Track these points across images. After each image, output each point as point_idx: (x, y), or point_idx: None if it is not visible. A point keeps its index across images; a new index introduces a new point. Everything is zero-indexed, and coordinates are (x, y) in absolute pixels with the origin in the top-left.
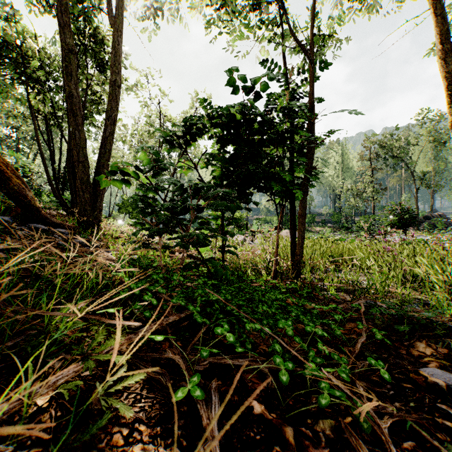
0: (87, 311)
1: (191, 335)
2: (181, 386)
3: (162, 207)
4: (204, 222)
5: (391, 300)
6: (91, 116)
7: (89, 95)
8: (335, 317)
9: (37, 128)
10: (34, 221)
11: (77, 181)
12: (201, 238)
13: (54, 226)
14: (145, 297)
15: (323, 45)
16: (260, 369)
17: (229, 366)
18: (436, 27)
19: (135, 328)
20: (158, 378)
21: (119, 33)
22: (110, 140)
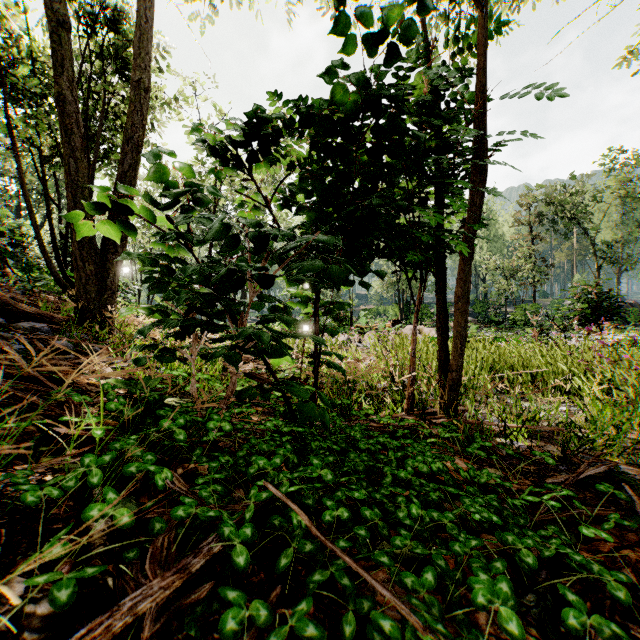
0: None
1: (224, 607)
2: None
3: (183, 273)
4: (278, 307)
5: (635, 457)
6: (114, 151)
7: (111, 119)
8: (584, 531)
9: (21, 164)
10: None
11: (73, 243)
12: (266, 340)
13: (23, 317)
14: (92, 511)
15: None
16: None
17: None
18: None
19: (47, 615)
20: None
21: (146, 6)
22: (131, 178)
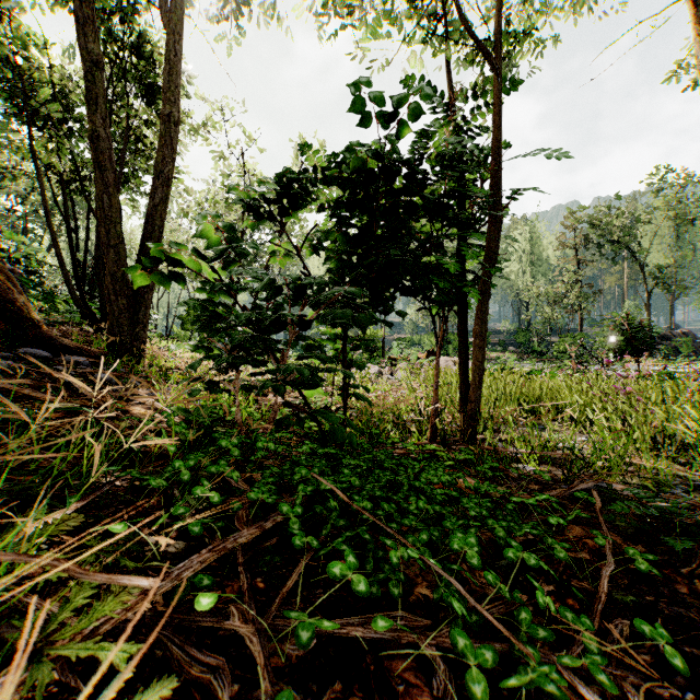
0: (85, 519)
1: (284, 560)
2: (254, 699)
3: (237, 319)
4: (313, 345)
5: (634, 479)
6: (135, 175)
7: (132, 143)
8: (551, 520)
9: (45, 194)
10: (30, 343)
11: (106, 277)
12: (306, 375)
13: (64, 351)
14: (197, 491)
15: (513, 50)
16: (420, 650)
17: (358, 639)
18: (696, 24)
19: (175, 553)
20: (207, 679)
21: (176, 38)
22: (161, 212)
